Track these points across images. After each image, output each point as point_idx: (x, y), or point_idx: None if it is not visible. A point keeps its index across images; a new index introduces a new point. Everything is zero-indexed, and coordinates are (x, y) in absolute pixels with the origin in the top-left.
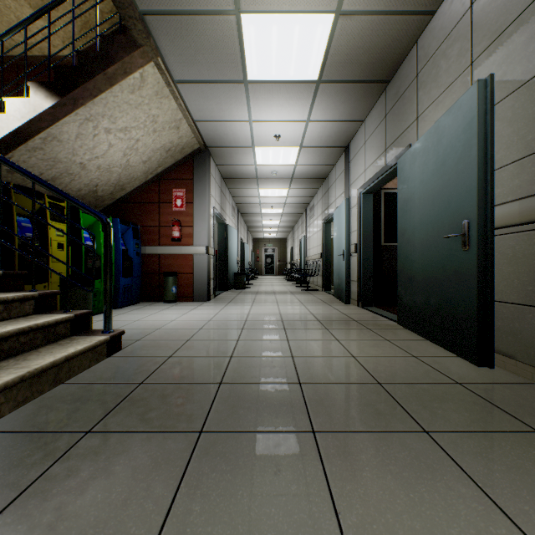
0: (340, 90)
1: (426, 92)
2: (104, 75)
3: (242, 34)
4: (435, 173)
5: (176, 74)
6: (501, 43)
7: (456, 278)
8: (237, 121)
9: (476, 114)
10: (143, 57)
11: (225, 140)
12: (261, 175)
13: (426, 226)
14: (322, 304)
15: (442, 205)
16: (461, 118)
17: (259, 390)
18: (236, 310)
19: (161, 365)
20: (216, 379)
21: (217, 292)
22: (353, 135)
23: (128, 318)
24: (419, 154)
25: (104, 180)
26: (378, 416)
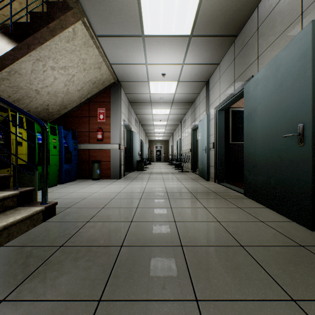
0: (205, 42)
1: (265, 39)
2: (47, 28)
3: (140, 0)
4: (274, 92)
5: (97, 30)
6: None
7: (292, 166)
8: (138, 64)
9: (310, 45)
10: (74, 16)
11: (130, 76)
12: (153, 100)
13: (267, 130)
14: (192, 181)
15: (280, 114)
16: (297, 50)
17: (151, 253)
18: (137, 185)
19: (80, 229)
20: (119, 242)
21: (126, 173)
22: (211, 73)
23: (66, 191)
24: (260, 80)
25: (53, 102)
26: (248, 281)
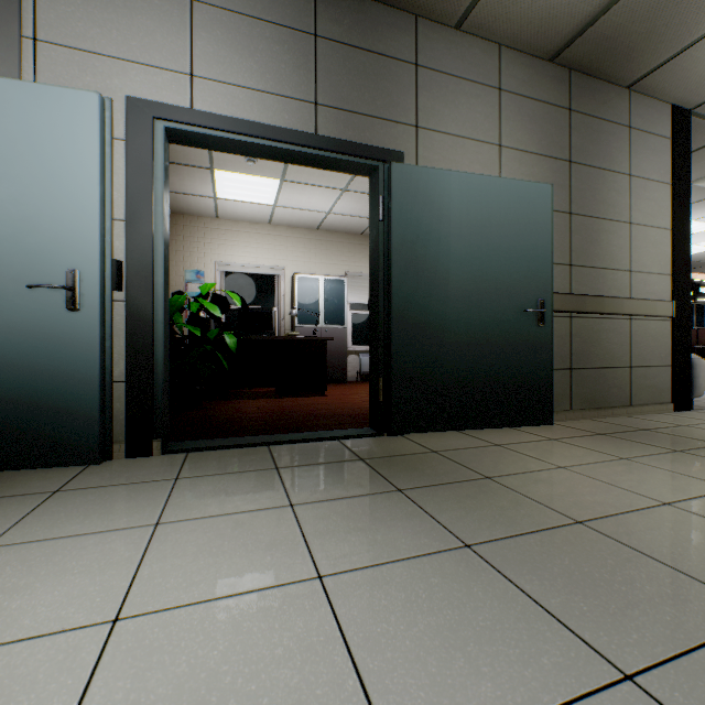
0: None
1: (437, 109)
2: None
3: None
4: (496, 235)
5: None
6: (525, 159)
7: (527, 352)
8: None
9: (551, 211)
10: None
11: None
12: None
13: (478, 291)
14: (24, 503)
15: (508, 274)
16: (535, 202)
17: None
18: None
19: None
20: None
21: None
22: None
23: None
24: (461, 192)
25: None
26: None
